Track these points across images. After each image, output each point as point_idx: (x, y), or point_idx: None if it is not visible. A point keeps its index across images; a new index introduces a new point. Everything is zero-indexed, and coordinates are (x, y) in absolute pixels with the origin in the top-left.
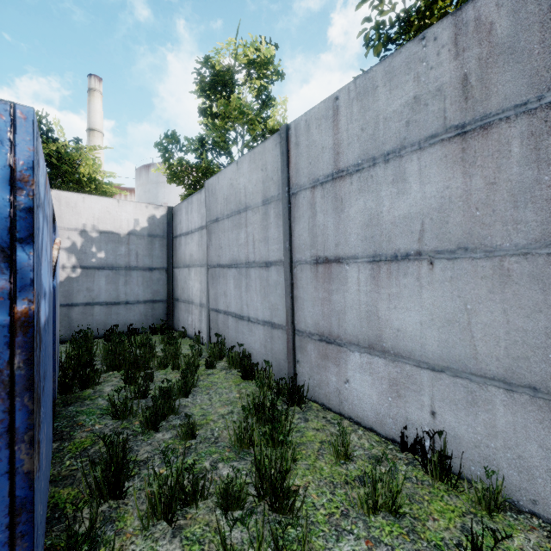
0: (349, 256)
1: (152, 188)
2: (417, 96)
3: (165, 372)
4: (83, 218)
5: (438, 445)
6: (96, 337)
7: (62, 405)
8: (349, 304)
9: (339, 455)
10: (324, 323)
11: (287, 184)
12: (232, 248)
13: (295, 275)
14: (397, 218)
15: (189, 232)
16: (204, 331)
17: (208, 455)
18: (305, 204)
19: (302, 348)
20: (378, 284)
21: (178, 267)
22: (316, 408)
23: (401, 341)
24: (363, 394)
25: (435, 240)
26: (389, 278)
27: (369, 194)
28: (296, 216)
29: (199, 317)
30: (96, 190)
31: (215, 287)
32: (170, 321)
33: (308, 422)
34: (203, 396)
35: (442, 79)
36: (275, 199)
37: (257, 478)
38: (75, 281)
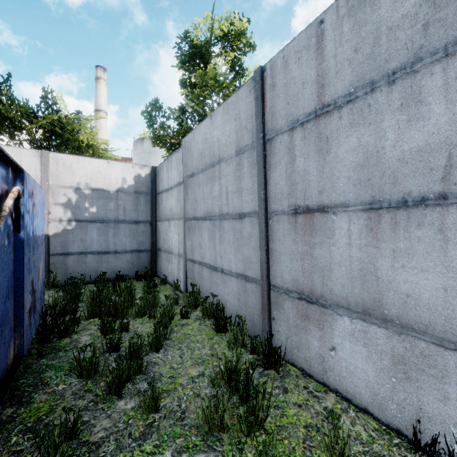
0: (337, 204)
1: (146, 156)
2: None
3: (142, 321)
4: (78, 177)
5: None
6: (89, 283)
7: (35, 357)
8: (337, 260)
9: (333, 453)
10: (304, 280)
11: (261, 130)
12: (207, 201)
13: (271, 226)
14: (407, 152)
15: (169, 188)
16: (182, 280)
17: (171, 438)
18: (282, 149)
19: (278, 305)
20: (377, 237)
21: (160, 220)
22: (295, 373)
23: (412, 309)
24: (355, 367)
25: None
26: (394, 229)
27: (365, 127)
28: (272, 163)
29: (177, 266)
30: (93, 155)
31: (191, 238)
32: (153, 269)
33: (287, 393)
34: (175, 351)
35: None
36: (249, 148)
37: None
38: (70, 232)
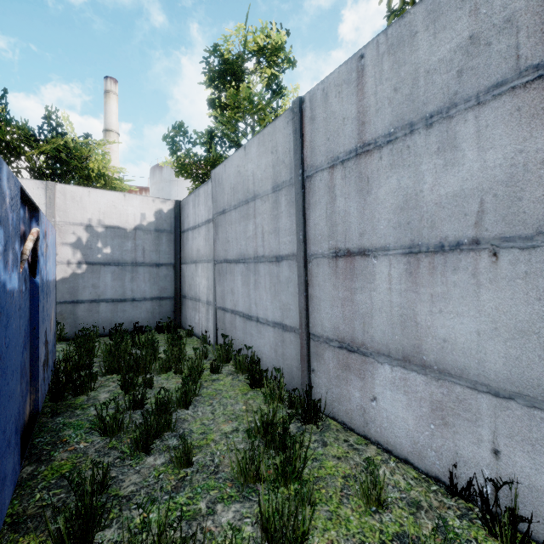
0: (378, 248)
1: (166, 186)
2: (475, 35)
3: (167, 376)
4: (89, 212)
5: (504, 495)
6: (102, 335)
7: (50, 415)
8: (378, 305)
9: (369, 499)
10: (345, 327)
11: (300, 166)
12: (240, 241)
13: (310, 270)
14: (443, 197)
15: (196, 226)
16: (211, 331)
17: (205, 490)
18: (322, 188)
19: (318, 355)
20: (416, 282)
21: (185, 263)
22: (335, 427)
23: (449, 354)
24: (395, 417)
25: (500, 223)
26: (432, 274)
27: (405, 169)
28: (311, 202)
29: (206, 315)
30: (105, 186)
31: (222, 283)
32: (177, 319)
33: (327, 446)
34: (205, 407)
35: (514, 5)
36: (287, 184)
37: (264, 541)
38: (80, 277)
